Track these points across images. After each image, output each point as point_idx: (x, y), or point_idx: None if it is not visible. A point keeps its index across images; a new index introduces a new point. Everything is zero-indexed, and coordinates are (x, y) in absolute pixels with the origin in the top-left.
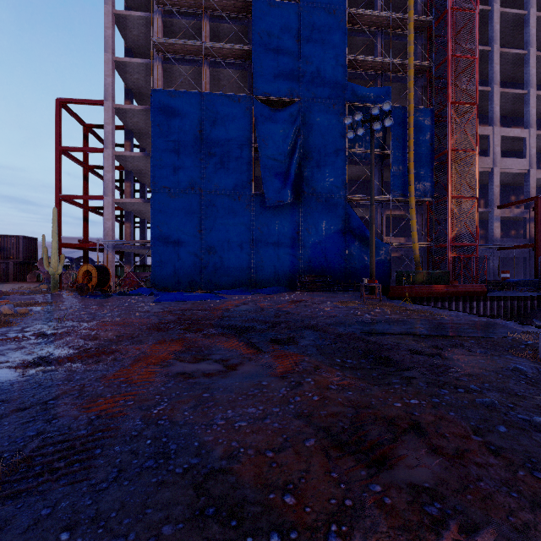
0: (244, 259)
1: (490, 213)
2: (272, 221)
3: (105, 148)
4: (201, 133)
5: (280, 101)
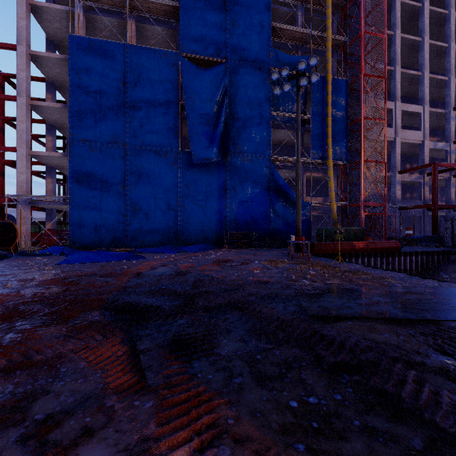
0: (171, 216)
1: (393, 177)
2: (199, 178)
3: (18, 96)
4: (125, 85)
5: (207, 61)
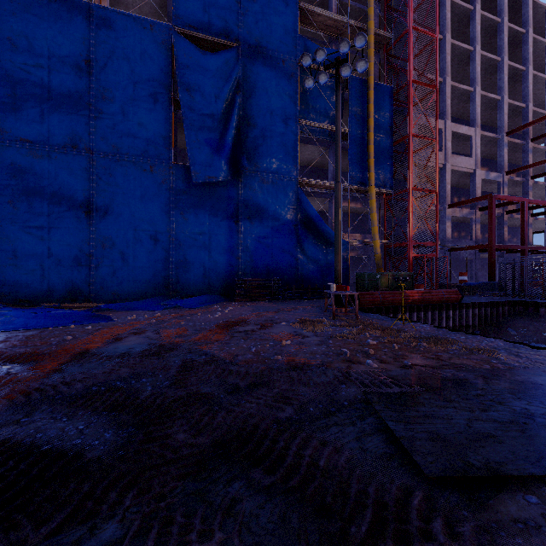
0: (160, 257)
1: (442, 212)
2: (201, 204)
3: None
4: (89, 64)
5: (212, 44)
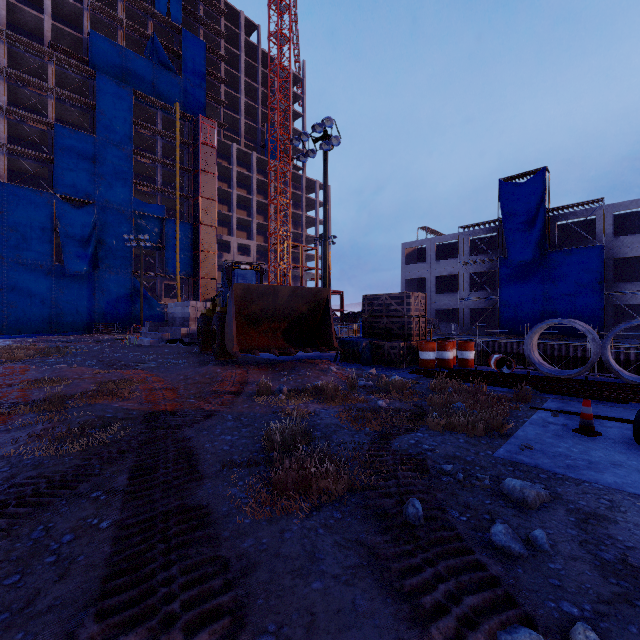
0: (46, 312)
1: None
2: (72, 285)
3: None
4: (3, 213)
5: (79, 200)
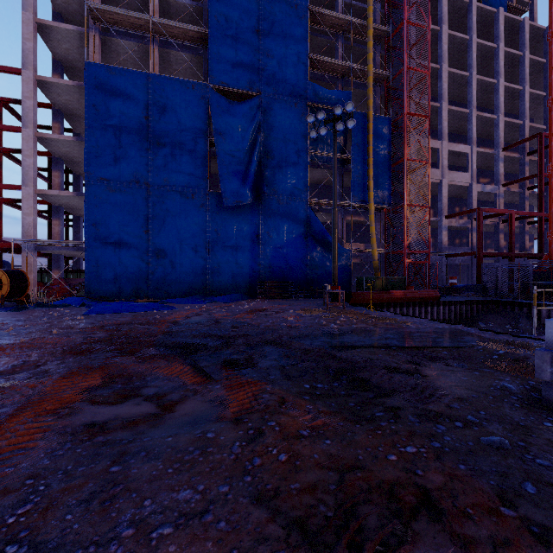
0: (199, 264)
1: (439, 222)
2: (230, 222)
3: (23, 127)
4: (148, 119)
5: (239, 94)
